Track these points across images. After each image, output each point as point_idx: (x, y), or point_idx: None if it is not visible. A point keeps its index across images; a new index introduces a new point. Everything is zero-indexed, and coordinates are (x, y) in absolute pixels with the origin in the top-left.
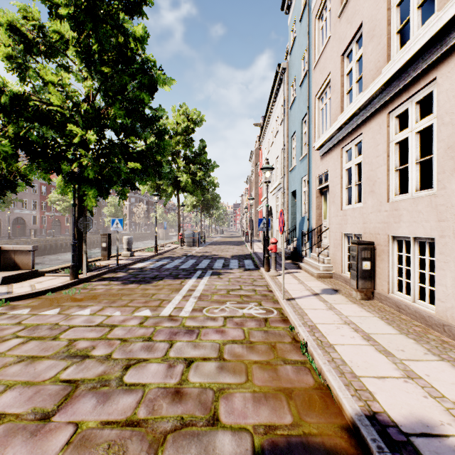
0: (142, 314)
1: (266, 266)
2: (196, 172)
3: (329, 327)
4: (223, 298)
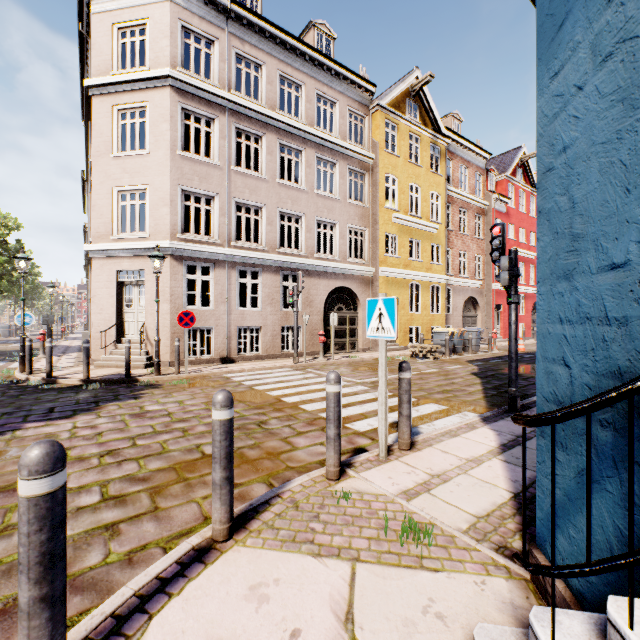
0: (3, 346)
1: (61, 338)
2: (13, 274)
3: (64, 343)
4: (35, 344)
